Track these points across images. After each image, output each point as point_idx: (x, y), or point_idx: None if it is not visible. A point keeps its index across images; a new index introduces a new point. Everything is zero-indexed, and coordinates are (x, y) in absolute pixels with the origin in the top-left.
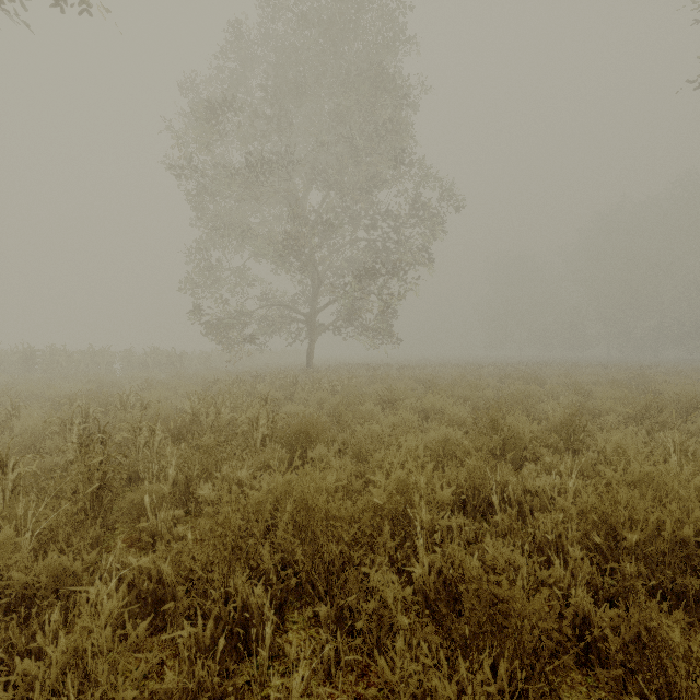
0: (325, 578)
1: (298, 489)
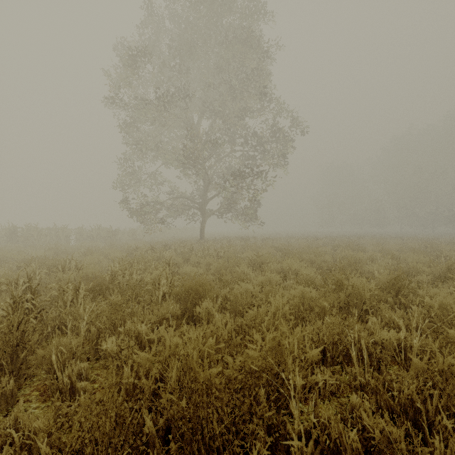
0: (205, 449)
1: (183, 352)
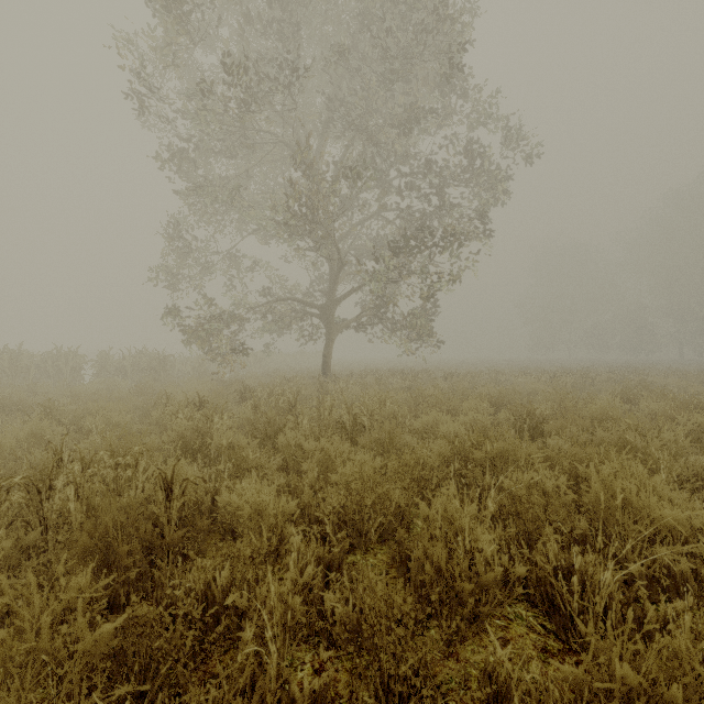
0: None
1: None
